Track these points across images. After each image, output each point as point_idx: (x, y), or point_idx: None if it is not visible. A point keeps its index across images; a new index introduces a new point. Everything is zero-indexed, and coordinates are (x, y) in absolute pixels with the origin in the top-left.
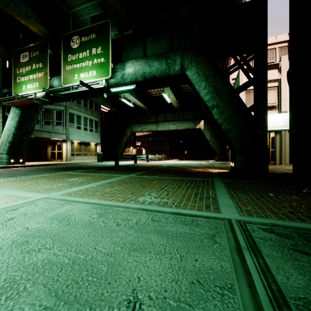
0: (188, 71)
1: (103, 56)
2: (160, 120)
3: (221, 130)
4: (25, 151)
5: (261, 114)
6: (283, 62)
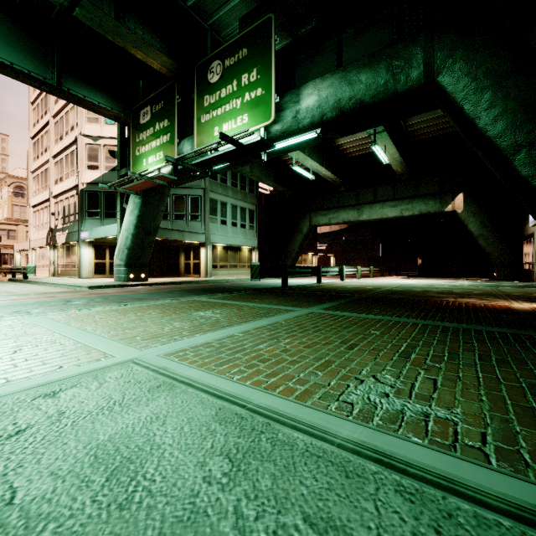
0: (443, 74)
1: (260, 85)
2: (365, 201)
3: None
4: (147, 261)
5: None
6: None
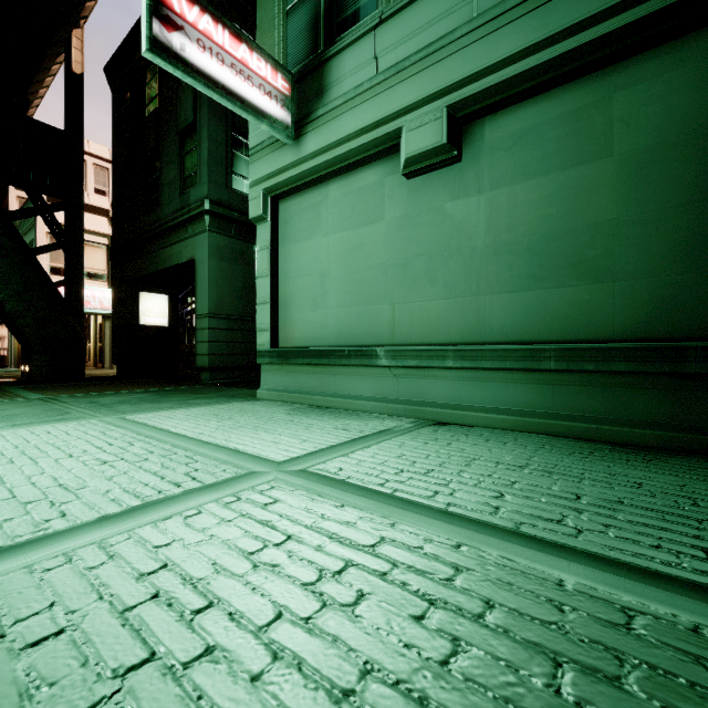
0: None
1: None
2: None
3: (4, 312)
4: None
5: (76, 297)
6: None
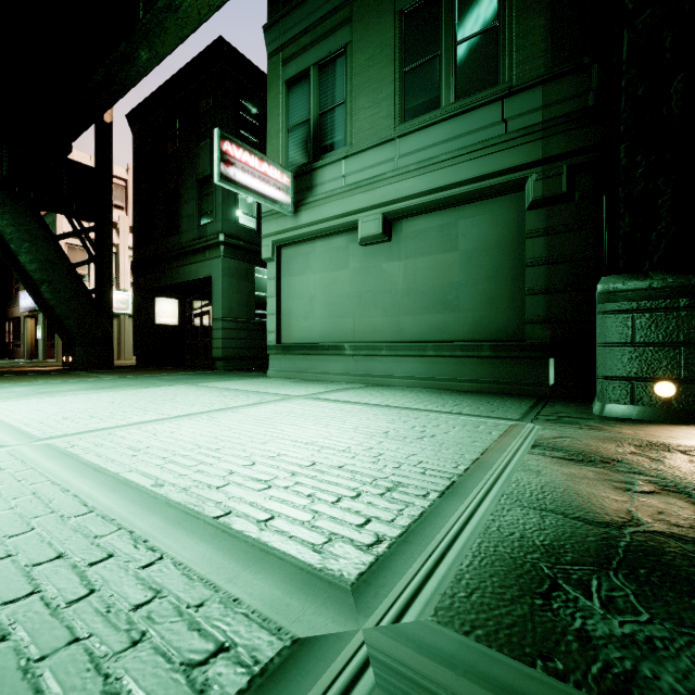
0: None
1: None
2: None
3: (55, 314)
4: None
5: (106, 302)
6: (123, 224)
